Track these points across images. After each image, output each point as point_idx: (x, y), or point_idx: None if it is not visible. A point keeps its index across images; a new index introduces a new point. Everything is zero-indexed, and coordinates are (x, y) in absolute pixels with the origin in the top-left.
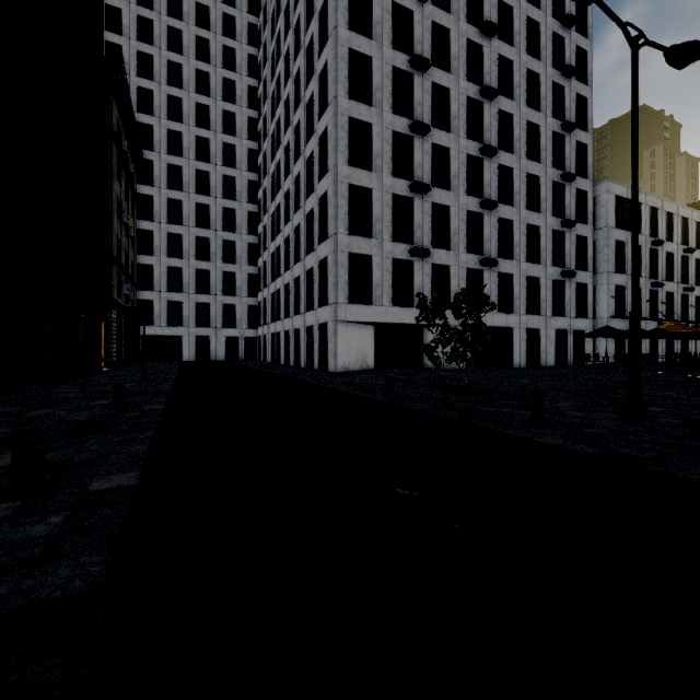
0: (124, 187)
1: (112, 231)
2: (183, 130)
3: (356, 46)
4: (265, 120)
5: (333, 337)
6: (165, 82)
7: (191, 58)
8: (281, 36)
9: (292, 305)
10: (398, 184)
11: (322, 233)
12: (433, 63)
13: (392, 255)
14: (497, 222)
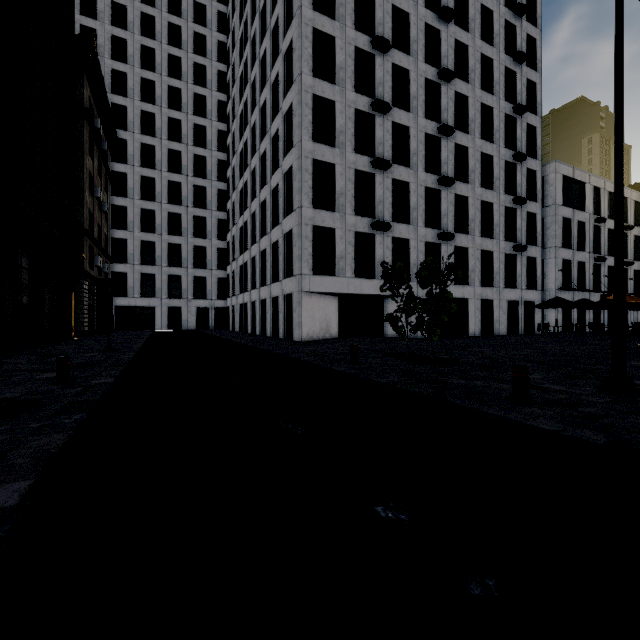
0: (96, 163)
1: (83, 204)
2: (155, 111)
3: (319, 26)
4: (233, 103)
5: (297, 307)
6: (138, 65)
7: (164, 43)
8: (248, 21)
9: (259, 277)
10: (360, 160)
11: (287, 207)
12: (394, 46)
13: (354, 228)
14: (453, 198)
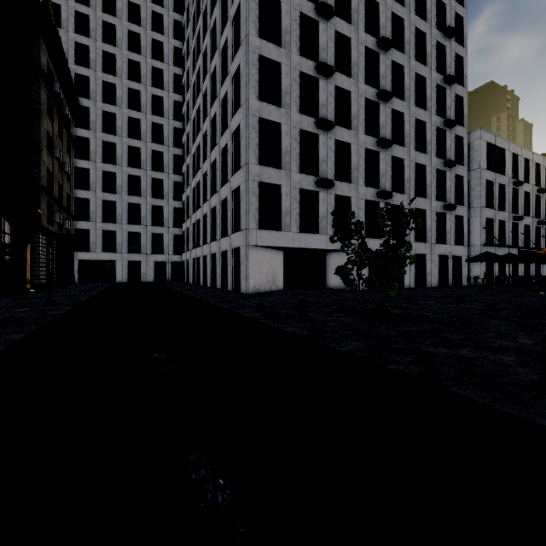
0: (56, 125)
1: (39, 162)
2: (116, 82)
3: None
4: (188, 74)
5: (244, 260)
6: (100, 39)
7: (124, 20)
8: None
9: (209, 233)
10: (305, 120)
11: (235, 165)
12: (336, 15)
13: (299, 185)
14: (390, 160)
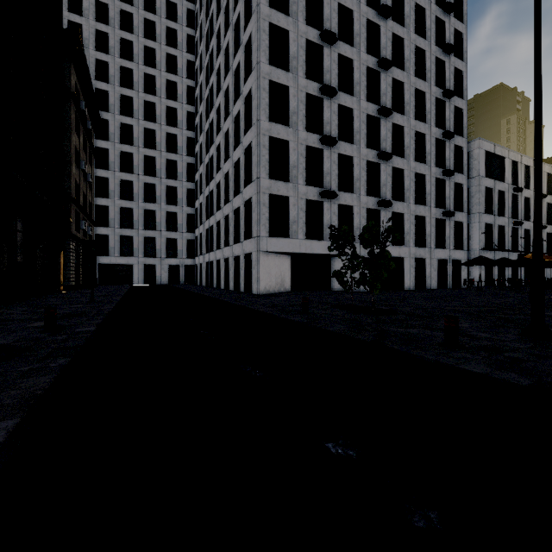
0: (82, 140)
1: (70, 176)
2: (133, 95)
3: (275, 21)
4: (201, 88)
5: (256, 265)
6: (119, 56)
7: (140, 36)
8: (214, 17)
9: (223, 239)
10: (311, 137)
11: (247, 178)
12: (339, 38)
13: (305, 196)
14: (391, 171)
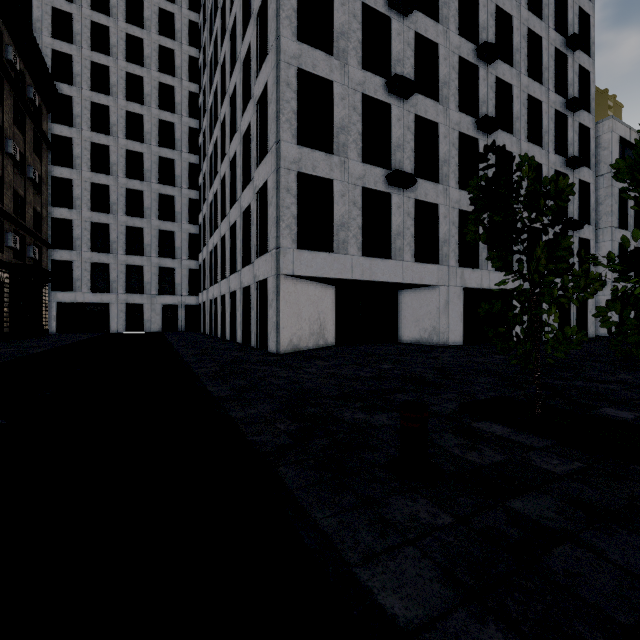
0: (11, 109)
1: None
2: (110, 64)
3: None
4: (205, 51)
5: (273, 299)
6: (88, 6)
7: None
8: None
9: (228, 262)
10: (370, 81)
11: (260, 152)
12: None
13: (361, 182)
14: None
